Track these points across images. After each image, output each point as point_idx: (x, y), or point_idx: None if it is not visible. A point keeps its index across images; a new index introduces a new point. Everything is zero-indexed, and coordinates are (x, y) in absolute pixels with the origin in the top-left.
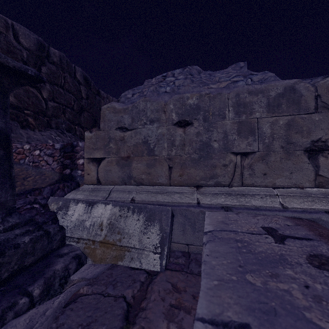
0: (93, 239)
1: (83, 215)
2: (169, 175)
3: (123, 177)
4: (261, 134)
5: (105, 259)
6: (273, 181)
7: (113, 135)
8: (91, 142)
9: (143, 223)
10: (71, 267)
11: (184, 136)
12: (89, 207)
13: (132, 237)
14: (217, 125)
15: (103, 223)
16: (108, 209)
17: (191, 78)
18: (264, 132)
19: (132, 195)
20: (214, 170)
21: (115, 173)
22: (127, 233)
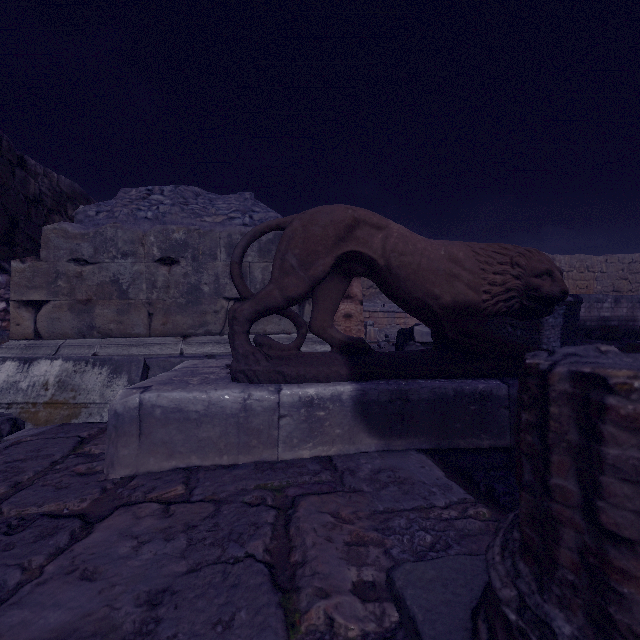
0: (34, 401)
1: (15, 375)
2: (150, 323)
3: (80, 328)
4: (253, 279)
5: (53, 420)
6: (264, 328)
7: (64, 269)
8: (23, 276)
9: (107, 376)
10: (4, 428)
11: (168, 277)
12: (26, 365)
13: (91, 392)
14: (208, 266)
15: (49, 382)
16: (56, 366)
17: (181, 206)
18: (256, 277)
19: (94, 350)
20: (204, 318)
21: (68, 322)
22: (84, 389)
